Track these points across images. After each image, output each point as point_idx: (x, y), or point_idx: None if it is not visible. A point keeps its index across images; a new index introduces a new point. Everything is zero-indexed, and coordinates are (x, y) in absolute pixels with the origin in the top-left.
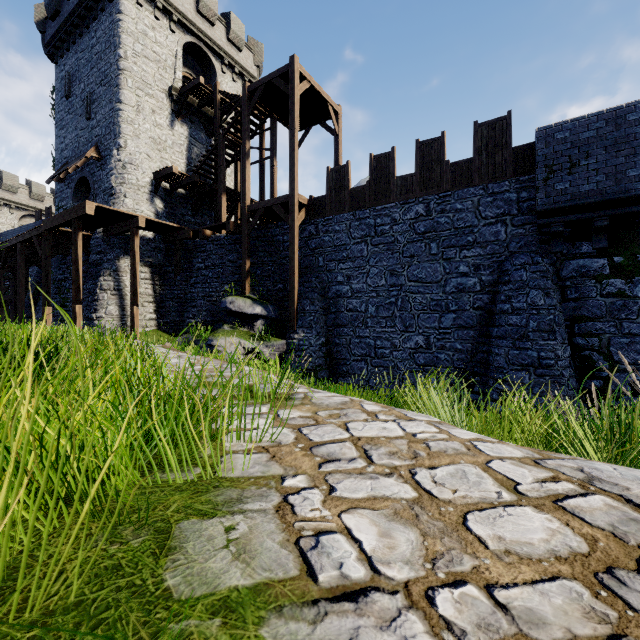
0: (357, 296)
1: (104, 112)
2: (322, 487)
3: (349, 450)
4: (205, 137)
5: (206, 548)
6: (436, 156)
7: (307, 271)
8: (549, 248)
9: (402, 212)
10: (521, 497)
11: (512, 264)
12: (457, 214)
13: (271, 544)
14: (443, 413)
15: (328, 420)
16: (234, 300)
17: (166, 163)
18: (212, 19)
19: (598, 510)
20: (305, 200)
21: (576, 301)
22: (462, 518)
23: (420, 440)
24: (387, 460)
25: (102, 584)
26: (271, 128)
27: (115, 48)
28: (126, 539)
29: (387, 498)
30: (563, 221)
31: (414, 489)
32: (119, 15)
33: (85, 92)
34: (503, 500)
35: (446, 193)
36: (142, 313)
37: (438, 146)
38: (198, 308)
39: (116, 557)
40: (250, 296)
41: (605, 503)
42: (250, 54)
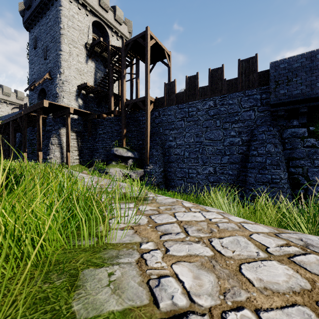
0: (179, 147)
1: (53, 56)
2: (162, 249)
3: (176, 228)
4: (103, 68)
5: (97, 286)
6: (219, 77)
7: (154, 135)
8: (276, 123)
9: (202, 105)
10: (270, 255)
11: (258, 131)
12: (230, 106)
13: (133, 283)
14: (225, 207)
15: (165, 211)
16: (117, 149)
17: (84, 81)
18: (107, 9)
19: (313, 263)
20: (153, 99)
21: (290, 150)
22: (238, 267)
23: (213, 222)
24: (196, 233)
25: (36, 309)
26: (136, 63)
27: (58, 24)
28: (53, 280)
29: (197, 255)
30: (284, 109)
31: (211, 250)
32: (60, 7)
33: (43, 46)
34: (260, 257)
35: (224, 95)
36: (72, 156)
37: (220, 71)
38: (99, 153)
39: (46, 291)
40: (125, 147)
41: (317, 259)
42: (126, 26)
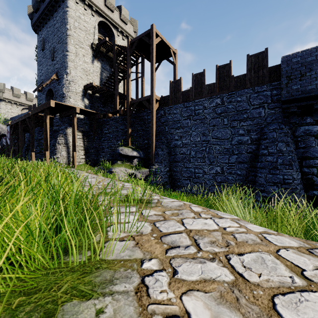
0: (185, 146)
1: (60, 56)
2: (168, 270)
3: (185, 239)
4: (109, 68)
5: None
6: (227, 73)
7: (159, 134)
8: (288, 120)
9: (209, 103)
10: (309, 282)
11: (268, 129)
12: (238, 103)
13: None
14: (239, 213)
15: (171, 217)
16: (123, 149)
17: (90, 81)
18: (112, 9)
19: None
20: (158, 98)
21: (304, 148)
22: (271, 302)
23: (229, 232)
24: (210, 247)
25: None
26: (141, 62)
27: (65, 25)
28: None
29: (213, 281)
30: (296, 106)
31: (231, 272)
32: (67, 8)
33: (51, 47)
34: (297, 285)
35: (232, 92)
36: (78, 155)
37: (228, 68)
38: (105, 153)
39: None
40: (131, 147)
41: None
42: (131, 26)
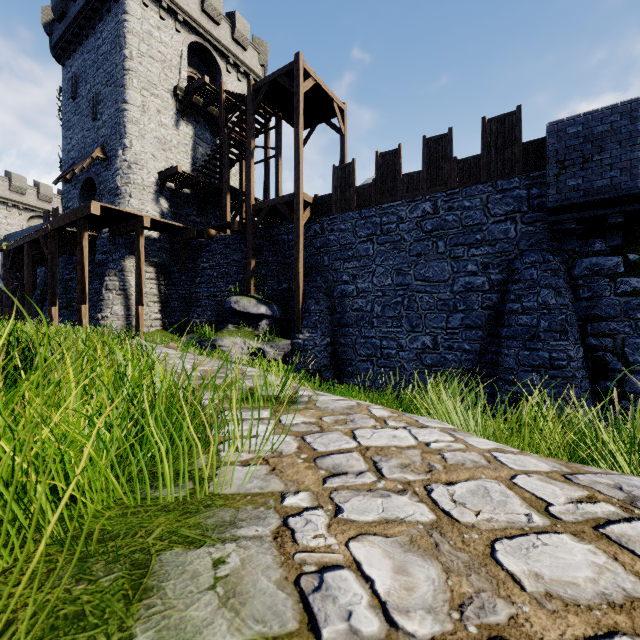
0: (363, 296)
1: (110, 112)
2: (327, 507)
3: (357, 462)
4: (210, 137)
5: (188, 589)
6: (443, 153)
7: (312, 270)
8: (560, 246)
9: (409, 210)
10: (555, 521)
11: (522, 262)
12: (465, 212)
13: (266, 584)
14: (457, 419)
15: (333, 427)
16: (239, 300)
17: (171, 163)
18: (217, 18)
19: None
20: (310, 199)
21: (589, 300)
22: (489, 548)
23: (434, 450)
24: (399, 474)
25: None
26: (276, 127)
27: (120, 48)
28: (96, 576)
29: (401, 521)
30: (575, 218)
31: (431, 510)
32: (124, 15)
33: (91, 93)
34: (535, 525)
35: (454, 190)
36: (147, 313)
37: (445, 142)
38: (203, 308)
39: (80, 601)
40: (255, 296)
41: None
42: (255, 53)
